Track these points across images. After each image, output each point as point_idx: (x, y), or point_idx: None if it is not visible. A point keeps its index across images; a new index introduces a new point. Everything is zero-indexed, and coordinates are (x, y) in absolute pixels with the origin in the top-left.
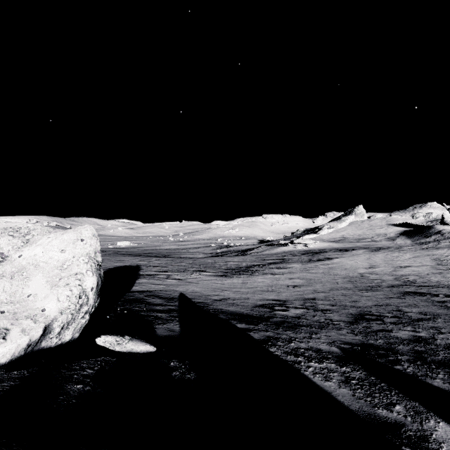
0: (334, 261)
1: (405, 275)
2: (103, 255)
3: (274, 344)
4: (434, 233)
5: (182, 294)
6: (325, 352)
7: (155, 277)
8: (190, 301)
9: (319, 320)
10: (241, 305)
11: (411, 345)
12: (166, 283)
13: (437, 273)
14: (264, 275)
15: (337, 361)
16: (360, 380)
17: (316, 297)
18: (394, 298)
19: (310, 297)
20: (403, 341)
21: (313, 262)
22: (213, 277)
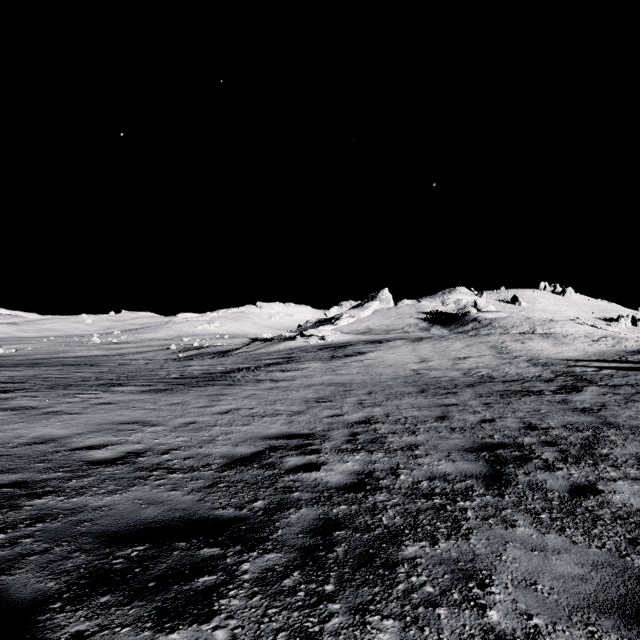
0: (369, 355)
1: (473, 368)
2: None
3: None
4: (471, 320)
5: None
6: None
7: None
8: None
9: (419, 488)
10: (182, 469)
11: None
12: None
13: (508, 364)
14: (257, 384)
15: None
16: None
17: (371, 418)
18: (496, 403)
19: (358, 419)
20: None
21: (340, 359)
22: (137, 395)
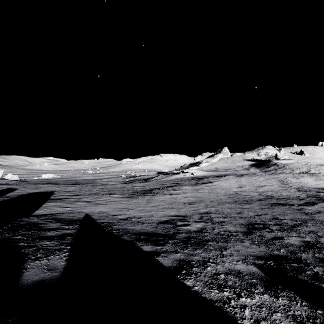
0: (214, 183)
1: (264, 191)
2: (22, 184)
3: (189, 273)
4: (273, 164)
5: (87, 215)
6: (247, 275)
7: (65, 200)
8: (94, 223)
9: (220, 233)
10: (146, 223)
11: (310, 252)
12: (74, 206)
13: (284, 190)
14: (164, 196)
15: (267, 288)
16: (311, 321)
17: (209, 211)
18: (267, 208)
19: (204, 212)
20: (300, 248)
21: (200, 185)
22: (121, 198)
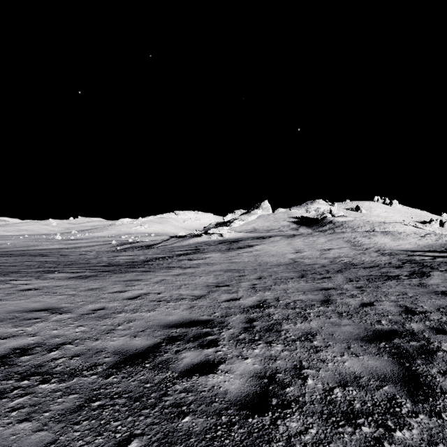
0: (256, 248)
1: (336, 257)
2: None
3: None
4: (328, 222)
5: None
6: None
7: None
8: None
9: (334, 401)
10: (62, 374)
11: None
12: None
13: (362, 254)
14: (168, 271)
15: None
16: None
17: (263, 302)
18: (367, 287)
19: (253, 303)
20: None
21: (234, 250)
22: (64, 281)
